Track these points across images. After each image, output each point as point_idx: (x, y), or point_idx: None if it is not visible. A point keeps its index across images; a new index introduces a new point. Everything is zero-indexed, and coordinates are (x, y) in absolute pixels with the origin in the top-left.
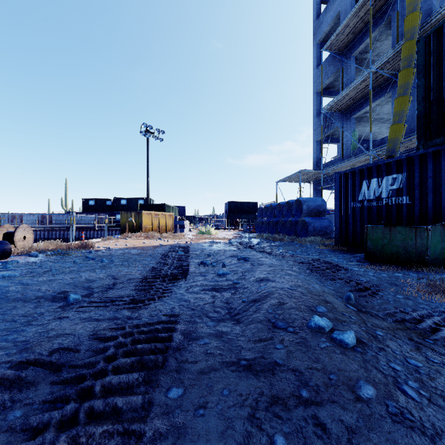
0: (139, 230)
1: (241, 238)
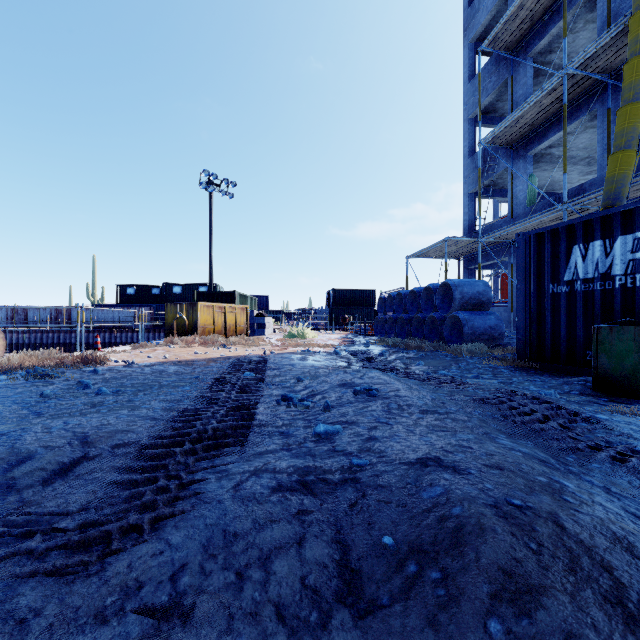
0: (193, 332)
1: (353, 345)
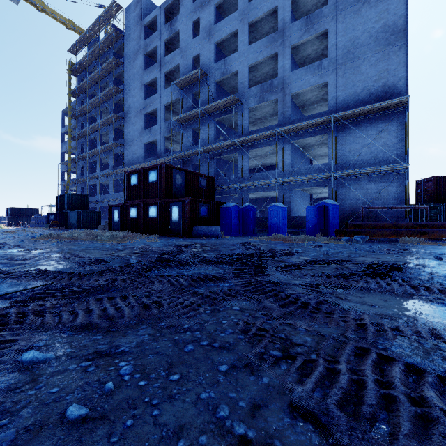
0: None
1: None
